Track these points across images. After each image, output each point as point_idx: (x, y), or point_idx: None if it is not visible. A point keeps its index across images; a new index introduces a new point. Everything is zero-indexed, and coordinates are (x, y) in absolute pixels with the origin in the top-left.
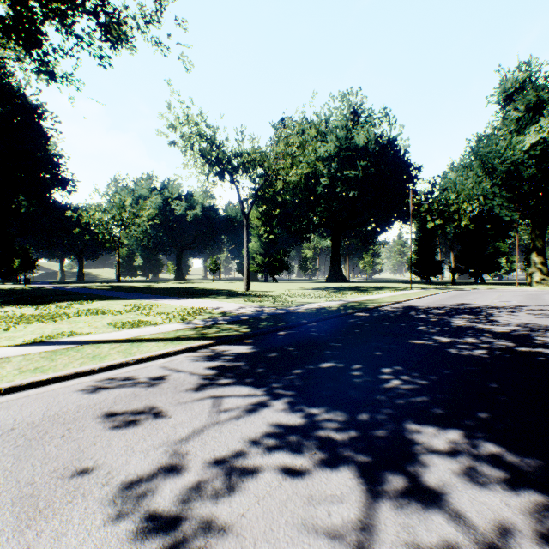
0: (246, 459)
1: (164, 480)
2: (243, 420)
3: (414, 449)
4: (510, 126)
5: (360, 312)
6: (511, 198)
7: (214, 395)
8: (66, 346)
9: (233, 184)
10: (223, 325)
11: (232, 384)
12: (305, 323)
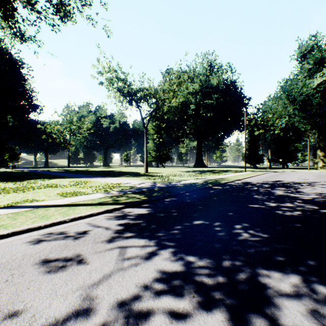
0: (141, 302)
1: (75, 324)
2: (140, 267)
3: (268, 292)
4: (304, 73)
5: (216, 186)
6: (305, 117)
7: (121, 246)
8: (26, 209)
9: (138, 108)
10: (130, 194)
11: (133, 237)
12: (182, 193)
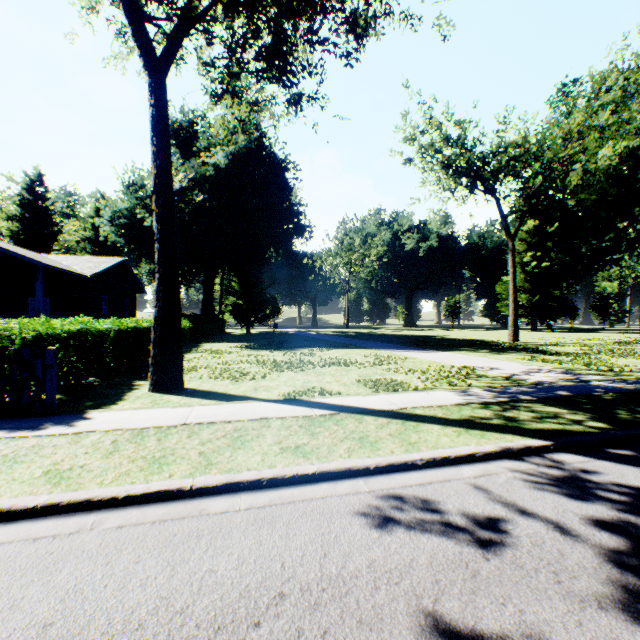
0: None
1: None
2: None
3: None
4: None
5: None
6: None
7: None
8: (321, 412)
9: (490, 194)
10: (534, 405)
11: None
12: None
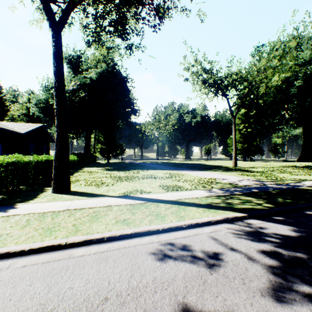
0: None
1: None
2: None
3: None
4: None
5: None
6: None
7: None
8: (139, 202)
9: (224, 96)
10: (240, 196)
11: None
12: None
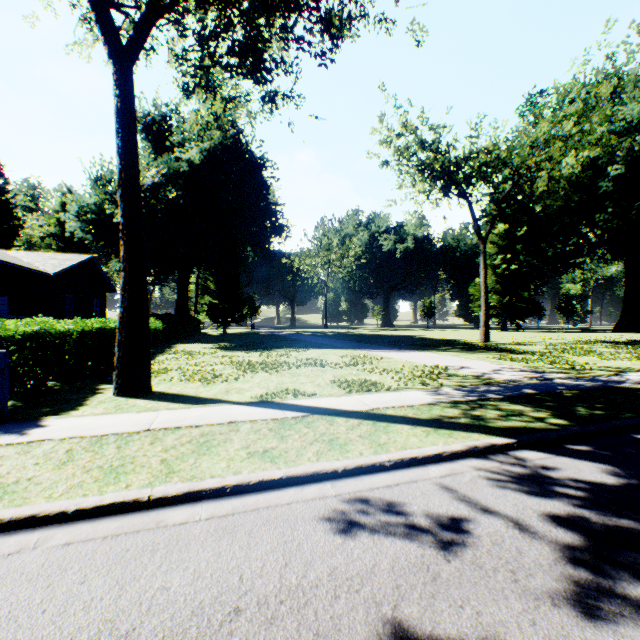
0: None
1: None
2: None
3: None
4: None
5: None
6: None
7: None
8: (293, 414)
9: (463, 198)
10: (500, 403)
11: None
12: None
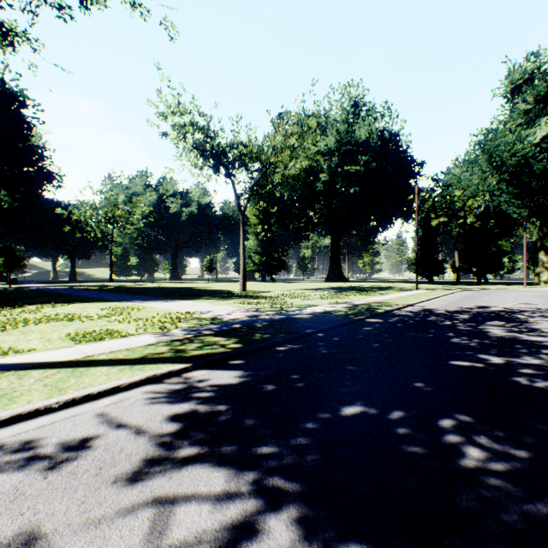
0: None
1: None
2: None
3: None
4: (518, 119)
5: (372, 318)
6: (519, 194)
7: (161, 497)
8: None
9: (229, 178)
10: (207, 337)
11: (198, 461)
12: (310, 334)
